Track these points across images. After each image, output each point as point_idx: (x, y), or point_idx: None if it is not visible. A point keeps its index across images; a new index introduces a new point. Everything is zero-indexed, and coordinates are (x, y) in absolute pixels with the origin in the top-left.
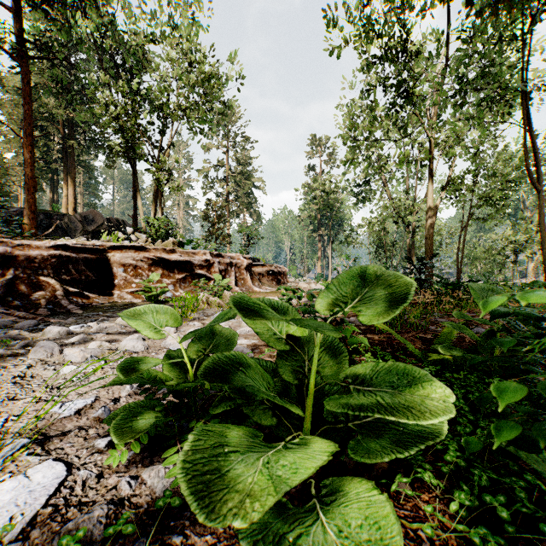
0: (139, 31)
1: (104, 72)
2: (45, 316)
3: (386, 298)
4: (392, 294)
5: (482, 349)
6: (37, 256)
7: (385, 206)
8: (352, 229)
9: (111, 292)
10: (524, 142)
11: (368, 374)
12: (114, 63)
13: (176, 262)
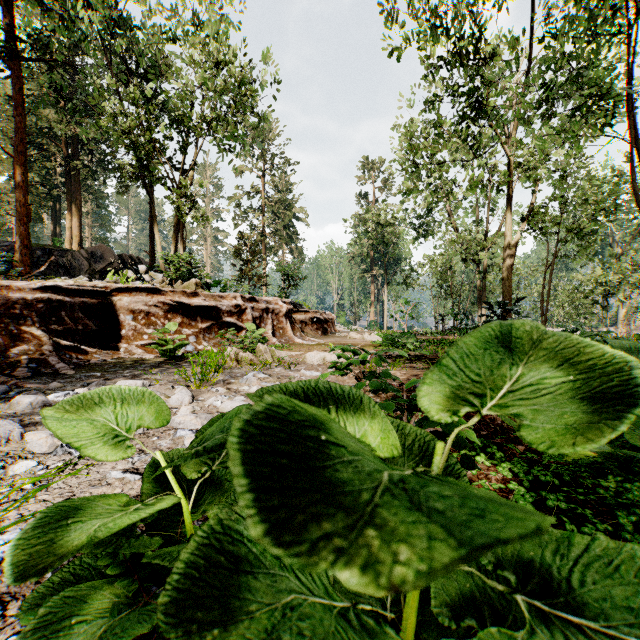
0: (157, 29)
1: (113, 76)
2: (25, 377)
3: (583, 393)
4: (597, 386)
5: (632, 438)
6: (19, 300)
7: (451, 240)
8: (412, 268)
9: (116, 345)
10: (632, 159)
11: (554, 567)
12: (126, 67)
13: (198, 308)
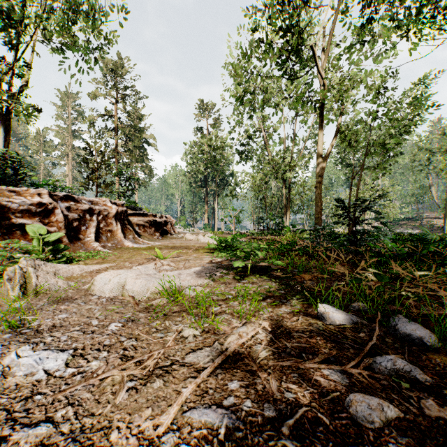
0: None
1: None
2: None
3: None
4: None
5: None
6: None
7: (266, 162)
8: (236, 183)
9: None
10: None
11: None
12: None
13: None
